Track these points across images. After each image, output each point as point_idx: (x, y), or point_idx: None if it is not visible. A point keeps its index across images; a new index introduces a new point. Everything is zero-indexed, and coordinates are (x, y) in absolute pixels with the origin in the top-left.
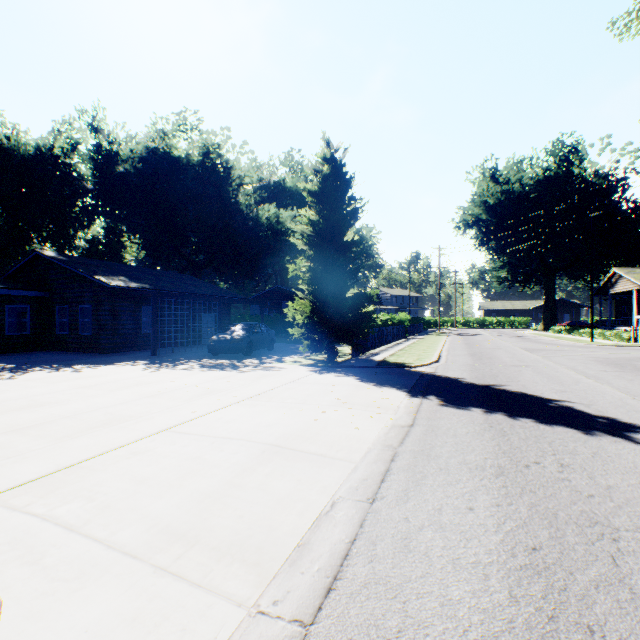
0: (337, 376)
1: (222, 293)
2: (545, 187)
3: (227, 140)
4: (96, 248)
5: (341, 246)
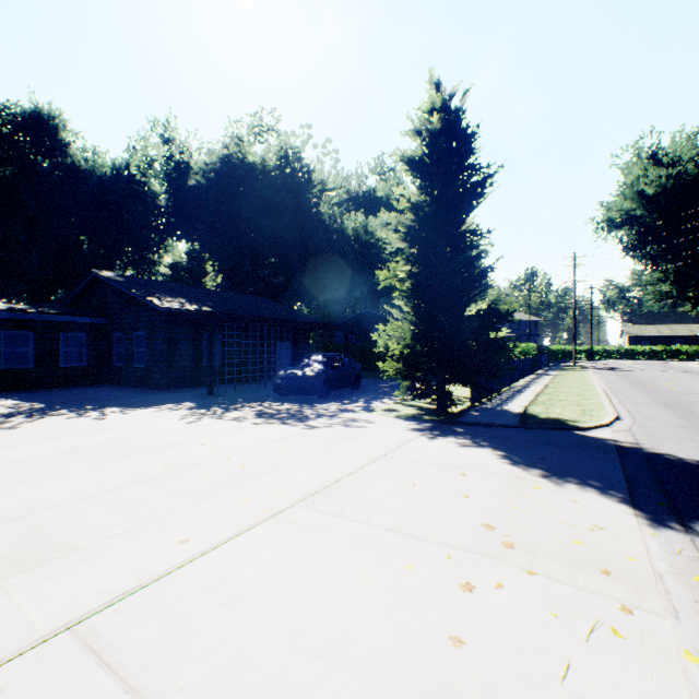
0: (461, 446)
1: (299, 317)
2: None
3: (307, 140)
4: (179, 275)
5: (458, 239)
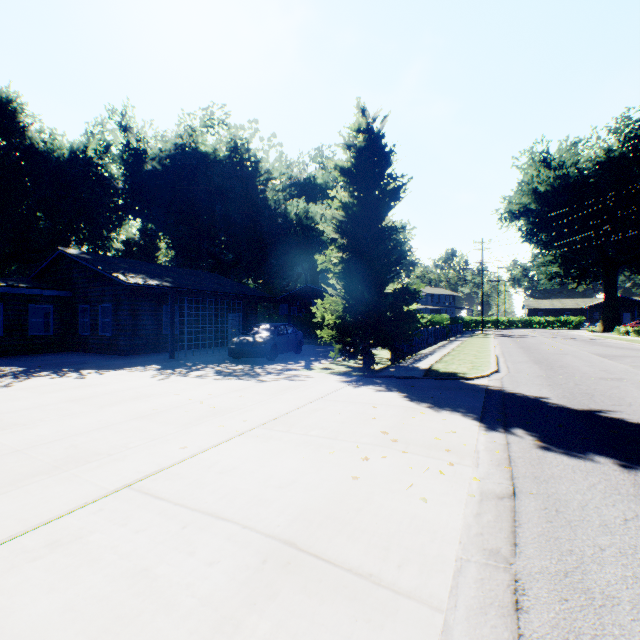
0: (377, 391)
1: (248, 292)
2: (607, 170)
3: (255, 133)
4: (132, 250)
5: (379, 232)
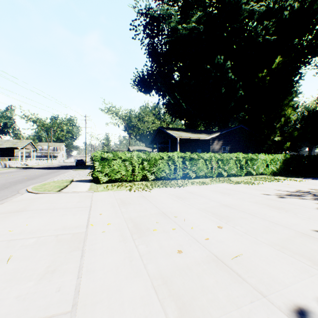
0: None
1: None
2: None
3: None
4: None
5: None
